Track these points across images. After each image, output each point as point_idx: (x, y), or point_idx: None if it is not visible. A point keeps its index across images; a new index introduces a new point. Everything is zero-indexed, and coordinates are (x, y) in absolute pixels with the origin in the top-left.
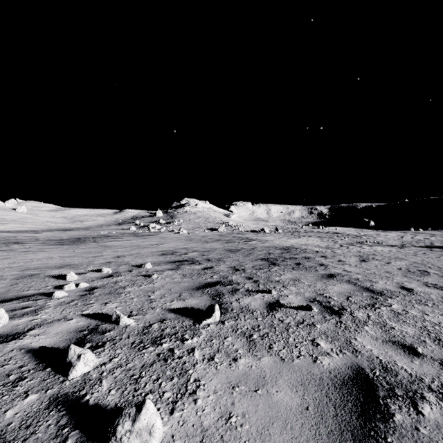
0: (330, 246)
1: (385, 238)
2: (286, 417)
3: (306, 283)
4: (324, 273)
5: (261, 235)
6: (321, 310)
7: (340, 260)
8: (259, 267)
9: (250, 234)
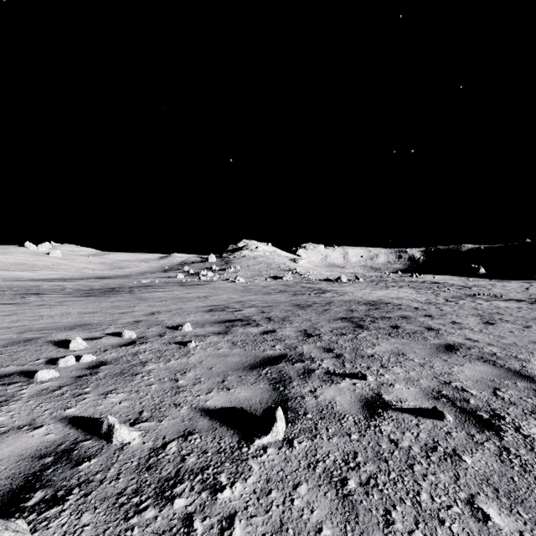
0: (432, 300)
1: (504, 290)
2: None
3: (417, 360)
4: (438, 342)
5: (338, 285)
6: (459, 418)
7: (454, 322)
8: (341, 331)
9: (324, 283)
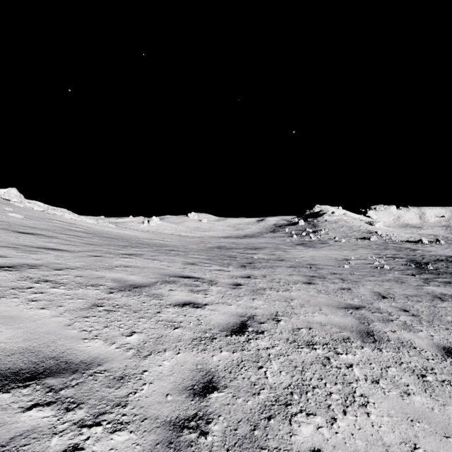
0: None
1: None
2: (448, 270)
3: None
4: None
5: (421, 246)
6: None
7: None
8: (435, 261)
9: (407, 244)
